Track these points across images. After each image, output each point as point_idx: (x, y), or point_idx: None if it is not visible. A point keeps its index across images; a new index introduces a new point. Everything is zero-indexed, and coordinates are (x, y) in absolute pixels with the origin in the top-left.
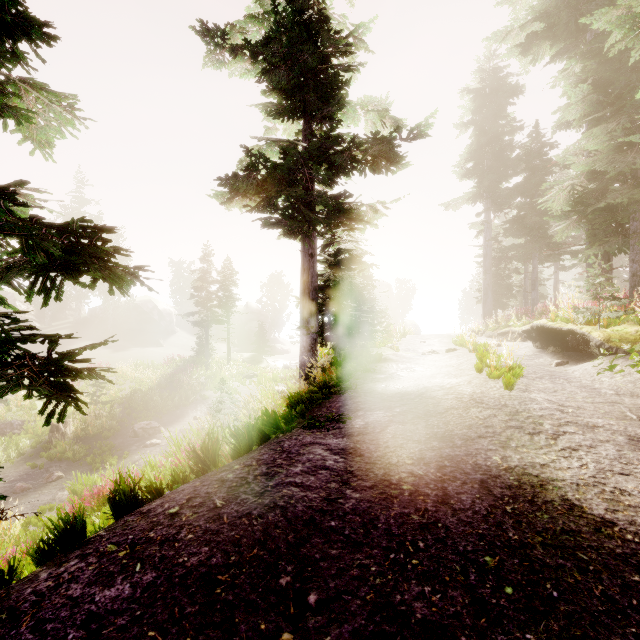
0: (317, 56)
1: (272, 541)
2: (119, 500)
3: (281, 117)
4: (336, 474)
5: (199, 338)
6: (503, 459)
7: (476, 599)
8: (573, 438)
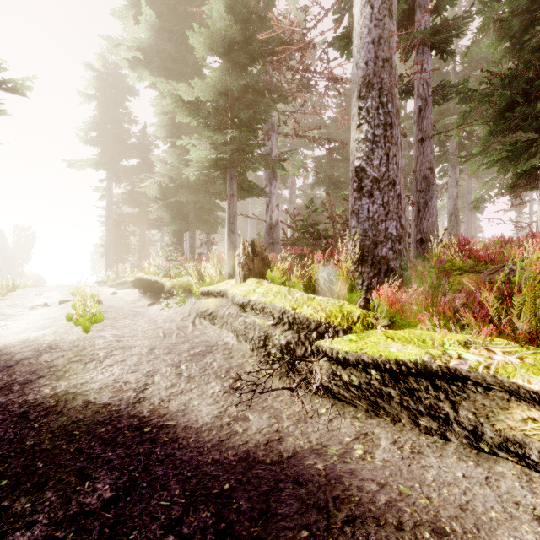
0: None
1: None
2: None
3: None
4: None
5: None
6: (53, 389)
7: None
8: (115, 358)
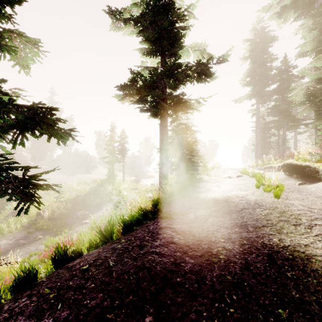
0: (168, 22)
1: (141, 290)
2: (58, 258)
3: (149, 55)
4: (179, 247)
5: (109, 169)
6: (280, 240)
7: None
8: (321, 228)
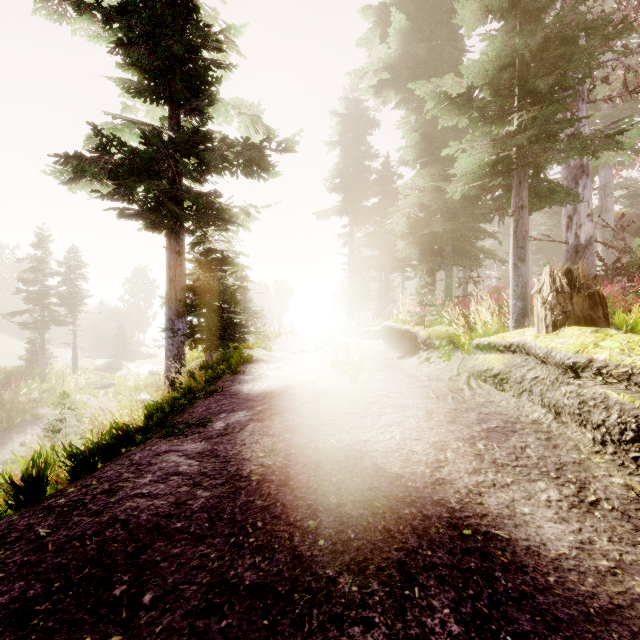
0: (185, 43)
1: (108, 556)
2: None
3: (143, 97)
4: (189, 478)
5: (30, 343)
6: (338, 441)
7: (296, 556)
8: (391, 417)
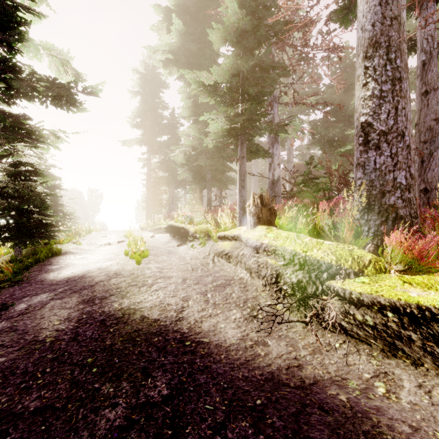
0: None
1: None
2: None
3: None
4: None
5: None
6: (120, 304)
7: (74, 382)
8: (159, 285)
